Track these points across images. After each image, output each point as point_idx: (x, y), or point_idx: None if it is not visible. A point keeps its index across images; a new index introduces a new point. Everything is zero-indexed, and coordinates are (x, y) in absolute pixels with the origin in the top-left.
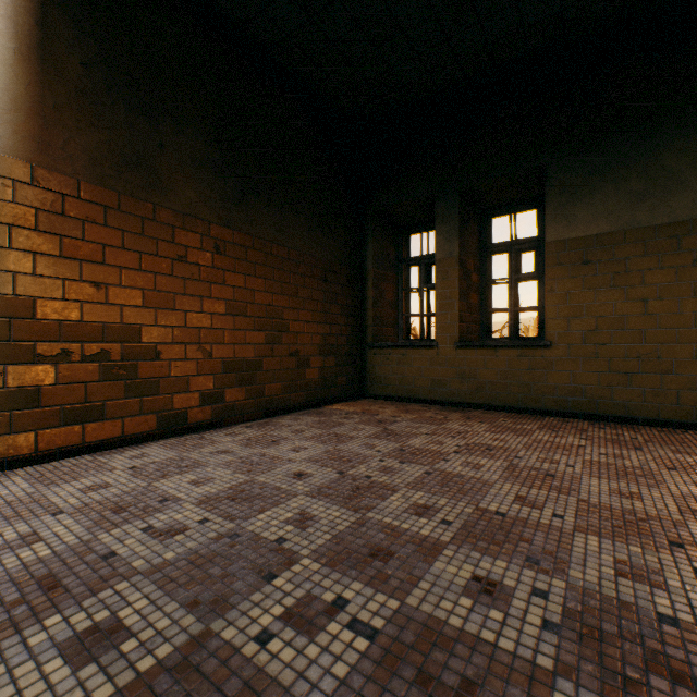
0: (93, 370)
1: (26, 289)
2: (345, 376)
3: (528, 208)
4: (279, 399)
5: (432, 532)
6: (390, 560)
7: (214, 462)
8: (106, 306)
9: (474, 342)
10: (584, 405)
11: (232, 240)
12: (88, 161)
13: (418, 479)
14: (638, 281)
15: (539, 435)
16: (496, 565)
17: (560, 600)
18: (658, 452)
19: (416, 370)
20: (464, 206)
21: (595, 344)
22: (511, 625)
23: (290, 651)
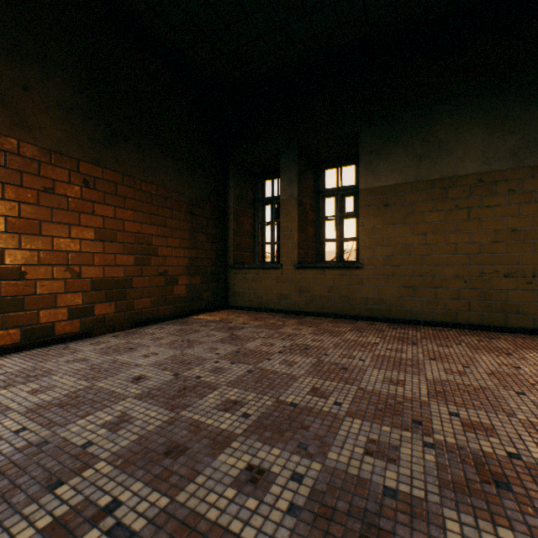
0: None
1: None
2: (210, 291)
3: (350, 163)
4: (148, 311)
5: (231, 425)
6: (181, 456)
7: (65, 370)
8: None
9: (308, 264)
10: (385, 311)
11: (101, 176)
12: None
13: (240, 377)
14: (421, 220)
15: (349, 335)
16: (271, 453)
17: (311, 482)
18: (427, 346)
19: (266, 286)
20: (302, 159)
21: (392, 266)
22: (261, 512)
23: None
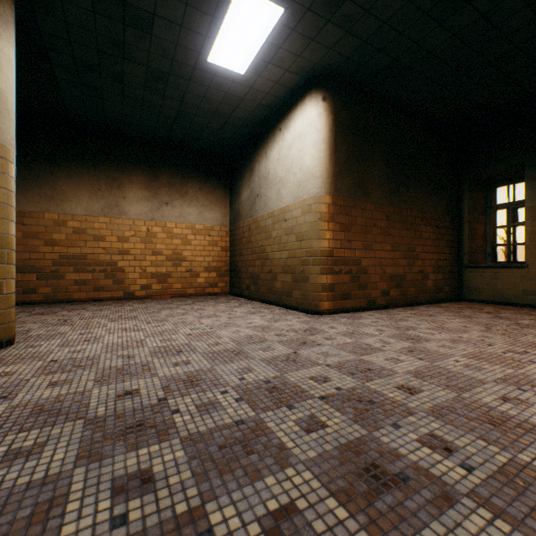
0: (347, 278)
1: (331, 245)
2: (448, 286)
3: None
4: (412, 297)
5: None
6: None
7: (410, 319)
8: (351, 250)
9: None
10: None
11: (392, 212)
12: (346, 190)
13: None
14: None
15: None
16: None
17: None
18: None
19: (507, 283)
20: None
21: None
22: None
23: (516, 355)
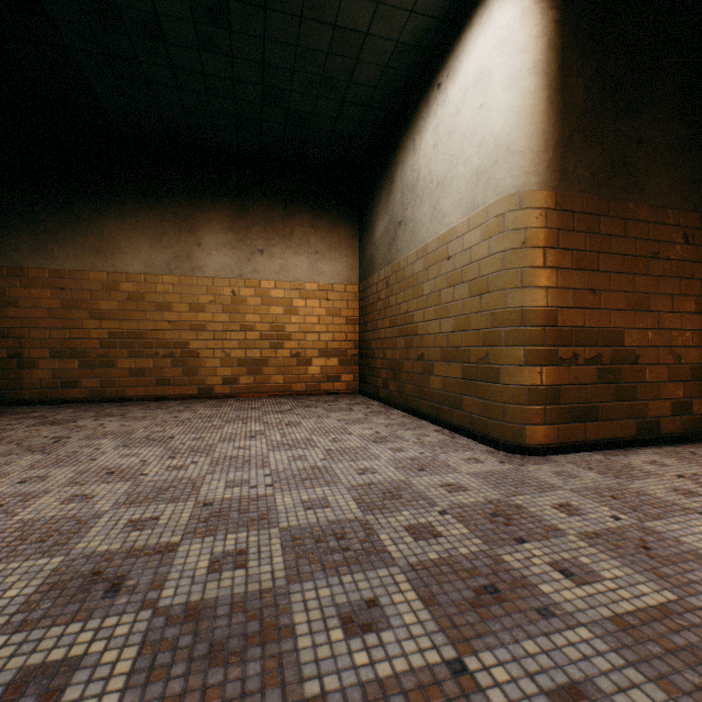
0: (590, 373)
1: (552, 301)
2: None
3: None
4: None
5: None
6: None
7: None
8: (598, 312)
9: None
10: None
11: (697, 225)
12: (587, 177)
13: None
14: None
15: None
16: None
17: None
18: None
19: None
20: None
21: None
22: None
23: None
